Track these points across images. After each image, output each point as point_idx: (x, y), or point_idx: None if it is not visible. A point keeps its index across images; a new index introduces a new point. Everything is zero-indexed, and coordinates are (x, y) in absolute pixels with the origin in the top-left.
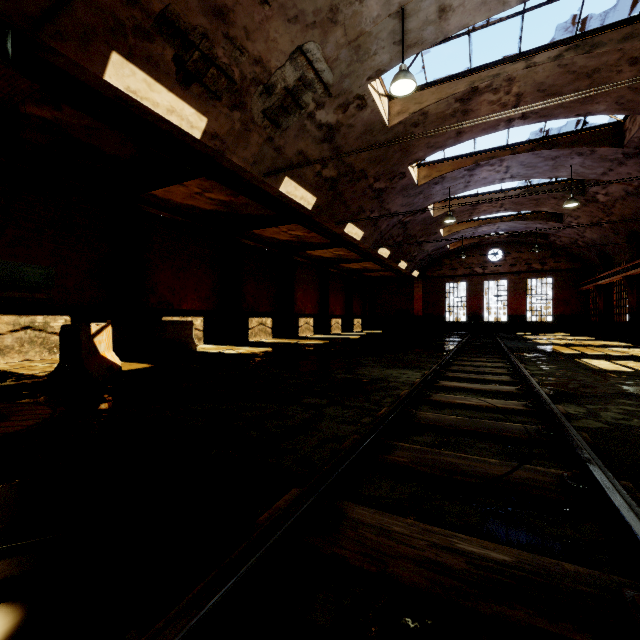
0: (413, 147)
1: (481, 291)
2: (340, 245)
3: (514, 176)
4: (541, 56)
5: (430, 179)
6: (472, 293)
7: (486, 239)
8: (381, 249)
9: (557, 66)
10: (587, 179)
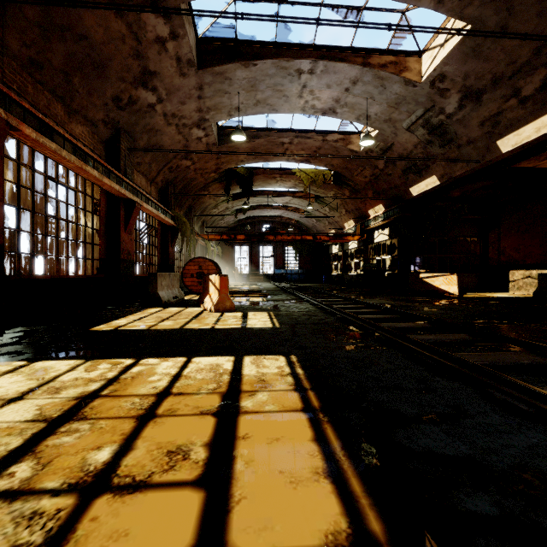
0: None
1: None
2: None
3: None
4: None
5: None
6: None
7: None
8: None
9: None
10: None
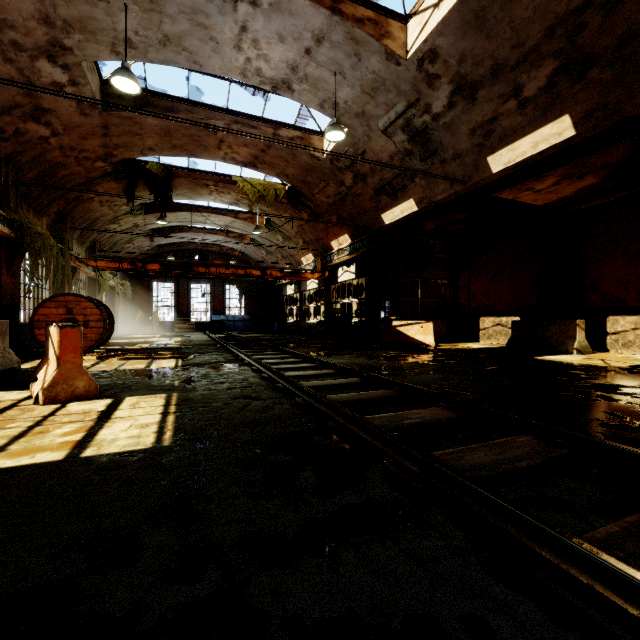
0: None
1: None
2: None
3: None
4: None
5: None
6: None
7: None
8: None
9: None
10: None
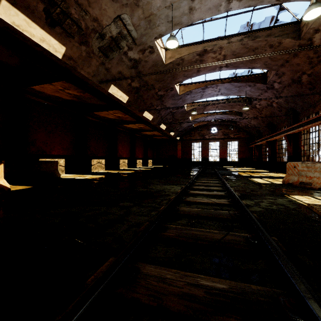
0: (177, 75)
1: (208, 147)
2: (141, 122)
3: (222, 93)
4: (234, 38)
5: (185, 92)
6: (204, 148)
7: (210, 122)
8: (161, 125)
9: (241, 44)
10: (252, 97)
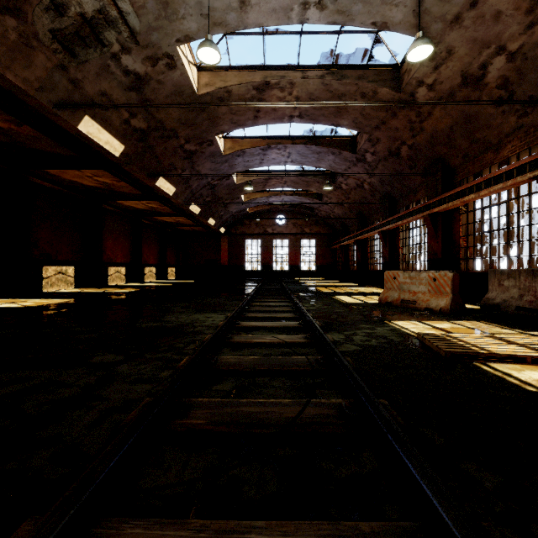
0: (219, 119)
1: (271, 247)
2: (152, 198)
3: (294, 161)
4: (312, 72)
5: (234, 151)
6: (265, 248)
7: (275, 207)
8: (192, 206)
9: (321, 83)
10: (337, 172)
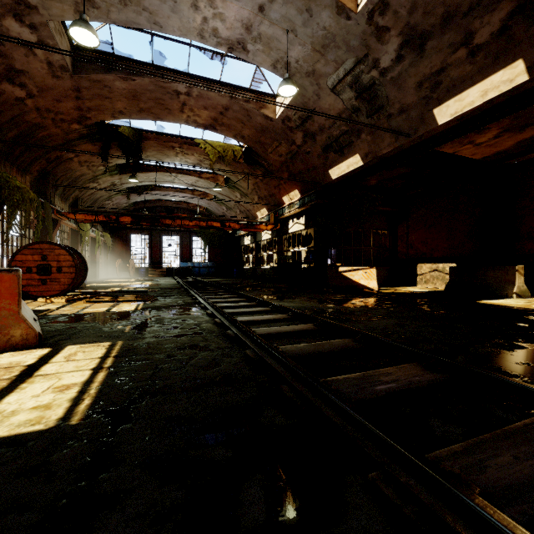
0: None
1: None
2: None
3: None
4: None
5: None
6: None
7: None
8: None
9: None
10: None
